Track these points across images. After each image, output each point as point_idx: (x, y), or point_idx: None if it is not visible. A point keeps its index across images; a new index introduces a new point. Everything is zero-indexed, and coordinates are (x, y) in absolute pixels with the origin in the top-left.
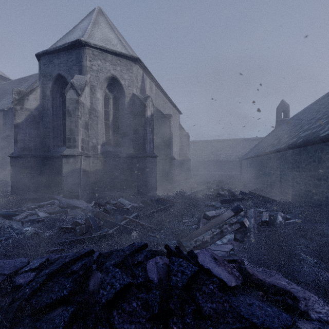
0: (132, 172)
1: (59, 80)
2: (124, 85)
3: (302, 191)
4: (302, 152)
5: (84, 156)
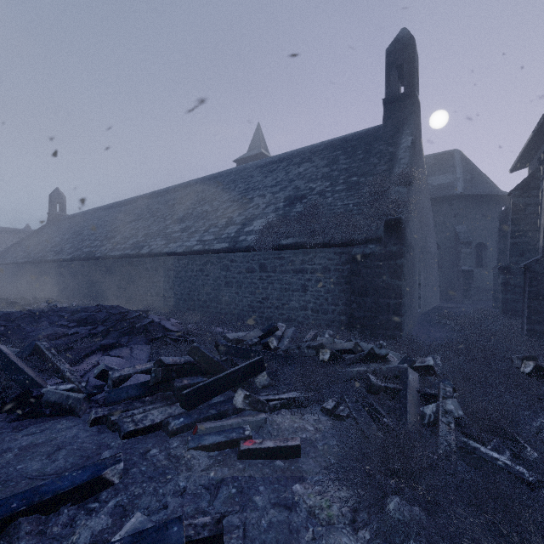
0: None
1: None
2: None
3: (85, 292)
4: (85, 264)
5: None
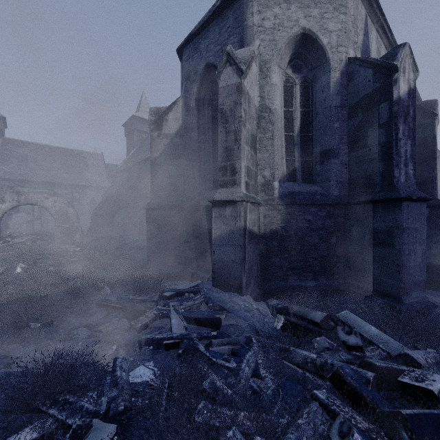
0: (347, 238)
1: (207, 77)
2: (327, 46)
3: None
4: None
5: (251, 202)
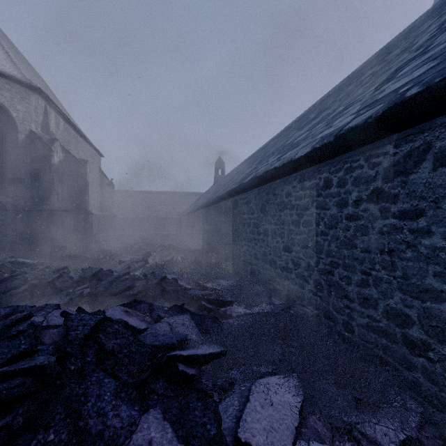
0: (30, 229)
1: None
2: (16, 118)
3: (208, 241)
4: (208, 211)
5: None
